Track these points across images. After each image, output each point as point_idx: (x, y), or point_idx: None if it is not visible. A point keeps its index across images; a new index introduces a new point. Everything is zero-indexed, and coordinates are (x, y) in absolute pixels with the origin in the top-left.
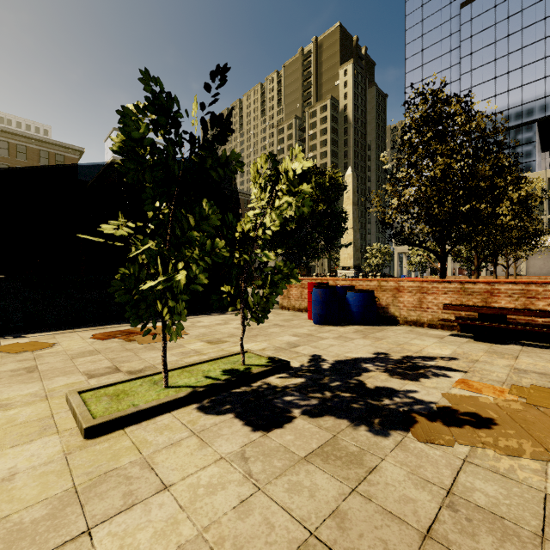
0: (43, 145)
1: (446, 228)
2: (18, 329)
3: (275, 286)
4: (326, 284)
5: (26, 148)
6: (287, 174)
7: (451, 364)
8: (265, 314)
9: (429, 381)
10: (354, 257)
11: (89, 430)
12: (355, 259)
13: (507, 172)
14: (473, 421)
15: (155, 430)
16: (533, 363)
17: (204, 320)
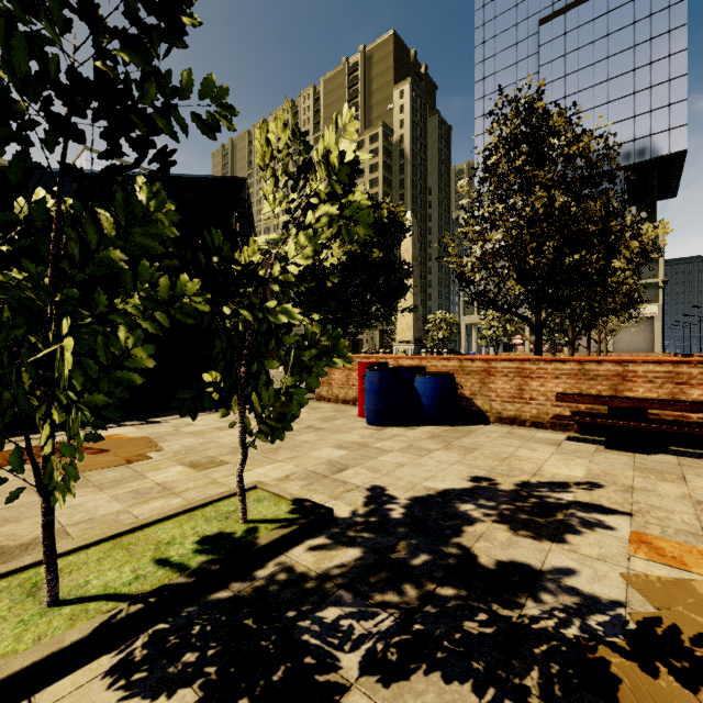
0: None
1: (543, 287)
2: None
3: (305, 371)
4: (384, 364)
5: None
6: (327, 159)
7: (599, 498)
8: (287, 422)
9: (584, 542)
10: (414, 328)
11: None
12: (416, 330)
13: (618, 215)
14: None
15: None
16: None
17: (196, 421)
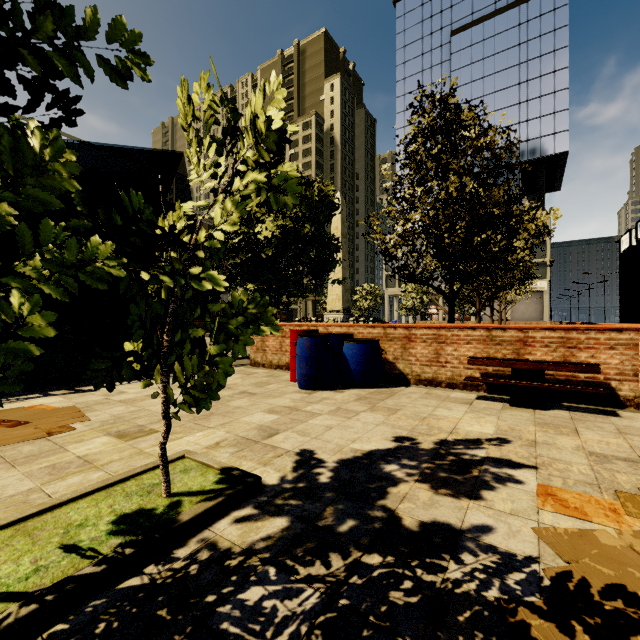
0: None
1: (455, 263)
2: None
3: (231, 339)
4: (315, 331)
5: None
6: (254, 125)
7: (508, 453)
8: (214, 391)
9: (498, 498)
10: (343, 299)
11: None
12: (344, 301)
13: (518, 201)
14: (638, 617)
15: None
16: (602, 440)
17: (129, 389)
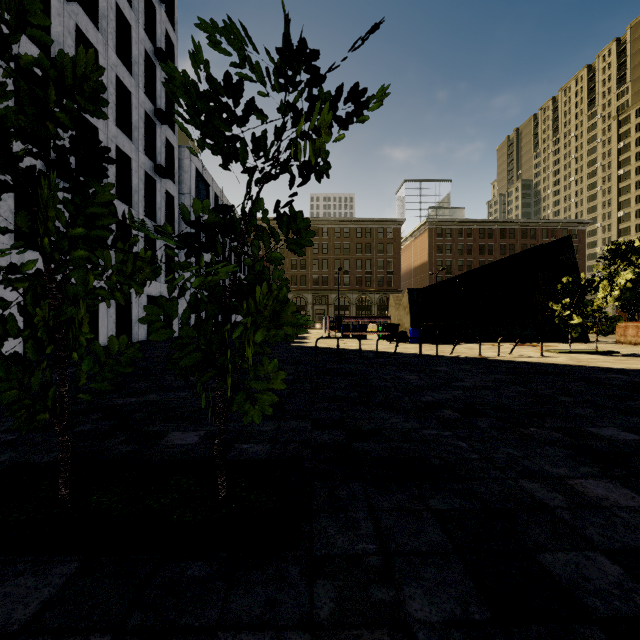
0: (380, 224)
1: None
2: (471, 342)
3: (611, 324)
4: None
5: (370, 229)
6: (617, 285)
7: None
8: (607, 334)
9: None
10: None
11: (559, 352)
12: None
13: None
14: None
15: (575, 354)
16: None
17: (559, 344)
